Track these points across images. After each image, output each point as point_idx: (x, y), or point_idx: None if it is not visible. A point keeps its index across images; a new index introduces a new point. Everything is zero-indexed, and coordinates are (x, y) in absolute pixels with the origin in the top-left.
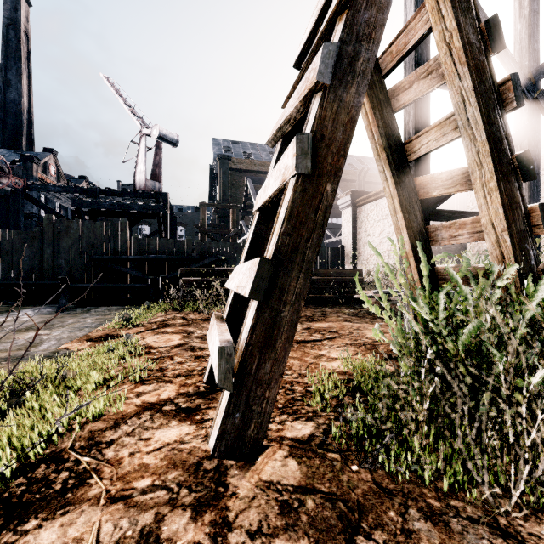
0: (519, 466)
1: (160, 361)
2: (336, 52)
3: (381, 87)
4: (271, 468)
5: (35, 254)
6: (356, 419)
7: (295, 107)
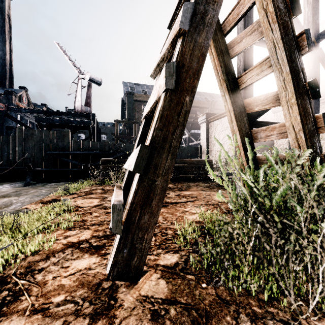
0: (314, 283)
1: (83, 215)
2: (192, 8)
3: (222, 42)
4: (148, 286)
5: (11, 150)
6: (205, 252)
7: (166, 49)
